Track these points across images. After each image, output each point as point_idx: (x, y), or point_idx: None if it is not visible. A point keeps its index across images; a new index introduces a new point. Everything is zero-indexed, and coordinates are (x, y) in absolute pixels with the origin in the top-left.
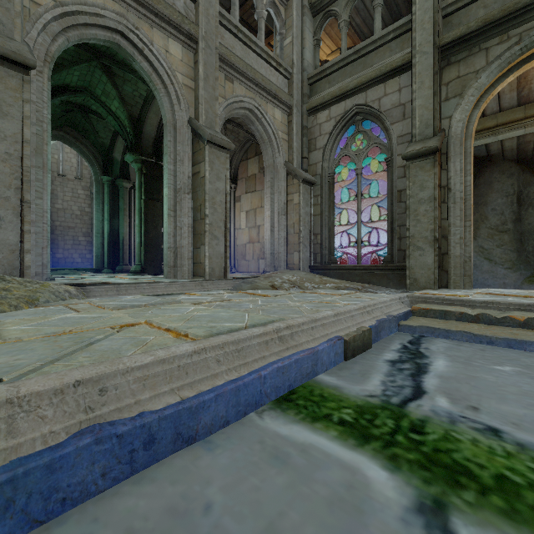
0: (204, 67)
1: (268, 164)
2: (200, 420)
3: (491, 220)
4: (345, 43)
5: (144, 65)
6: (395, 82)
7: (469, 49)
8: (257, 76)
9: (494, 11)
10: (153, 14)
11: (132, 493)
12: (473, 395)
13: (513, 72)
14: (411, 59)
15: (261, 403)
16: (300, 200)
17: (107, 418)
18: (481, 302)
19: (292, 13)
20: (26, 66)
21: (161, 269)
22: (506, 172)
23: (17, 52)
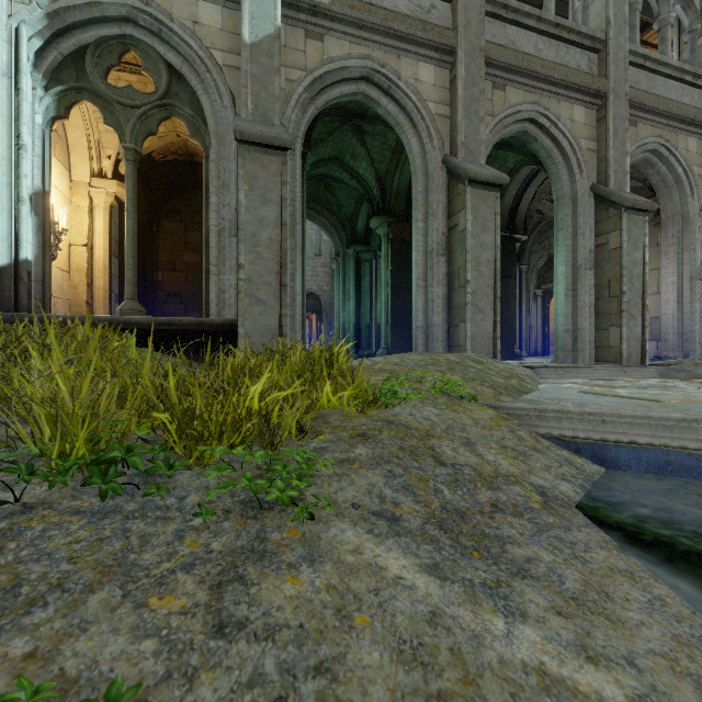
0: (613, 122)
1: (671, 214)
2: None
3: None
4: None
5: (546, 143)
6: None
7: None
8: (670, 106)
9: None
10: (563, 88)
11: None
12: None
13: None
14: None
15: None
16: None
17: None
18: None
19: None
20: (500, 185)
21: (513, 353)
22: None
23: (500, 177)
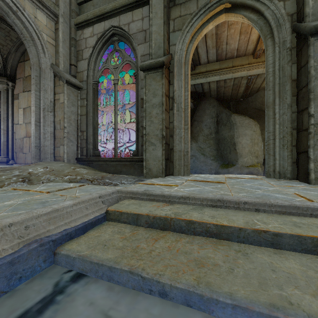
0: None
1: (32, 62)
2: None
3: (205, 131)
4: None
5: None
6: (140, 12)
7: None
8: None
9: None
10: None
11: None
12: None
13: (212, 20)
14: None
15: None
16: (64, 99)
17: None
18: (179, 197)
19: None
20: None
21: None
22: (212, 104)
23: None
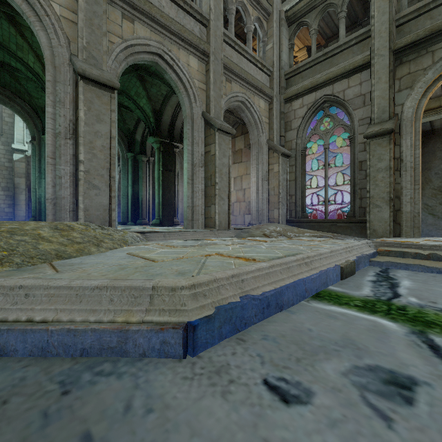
0: (213, 74)
1: (254, 142)
2: (284, 300)
3: (435, 182)
4: (315, 47)
5: (173, 76)
6: (357, 77)
7: (418, 52)
8: (248, 76)
9: (439, 23)
10: (181, 40)
11: (269, 325)
12: (432, 297)
13: None
14: (370, 60)
15: (305, 297)
16: (280, 169)
17: (249, 292)
18: (430, 246)
19: (273, 25)
20: (113, 88)
21: (173, 222)
22: None
23: (110, 80)
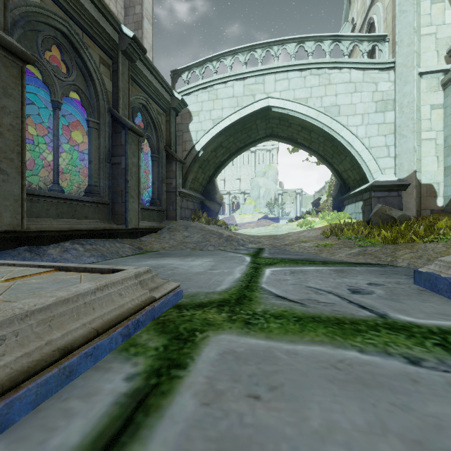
0: None
1: None
2: None
3: None
4: None
5: None
6: None
7: None
8: None
9: None
10: None
11: (441, 299)
12: None
13: None
14: None
15: None
16: None
17: None
18: None
19: None
20: None
21: None
22: None
23: None
